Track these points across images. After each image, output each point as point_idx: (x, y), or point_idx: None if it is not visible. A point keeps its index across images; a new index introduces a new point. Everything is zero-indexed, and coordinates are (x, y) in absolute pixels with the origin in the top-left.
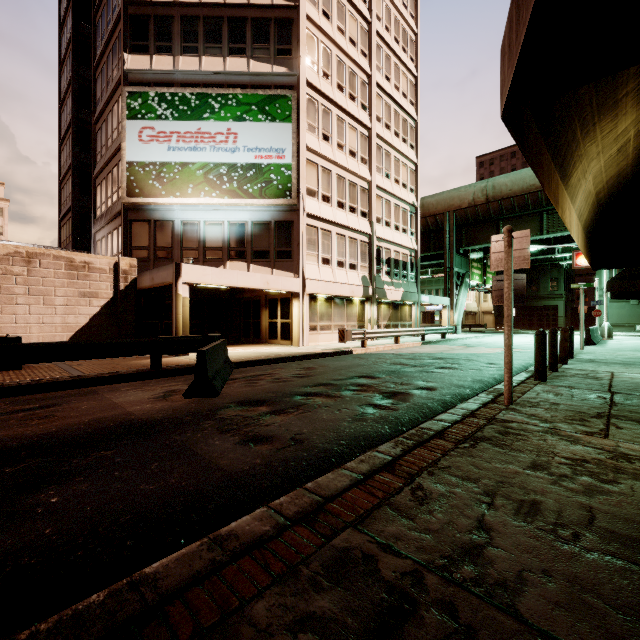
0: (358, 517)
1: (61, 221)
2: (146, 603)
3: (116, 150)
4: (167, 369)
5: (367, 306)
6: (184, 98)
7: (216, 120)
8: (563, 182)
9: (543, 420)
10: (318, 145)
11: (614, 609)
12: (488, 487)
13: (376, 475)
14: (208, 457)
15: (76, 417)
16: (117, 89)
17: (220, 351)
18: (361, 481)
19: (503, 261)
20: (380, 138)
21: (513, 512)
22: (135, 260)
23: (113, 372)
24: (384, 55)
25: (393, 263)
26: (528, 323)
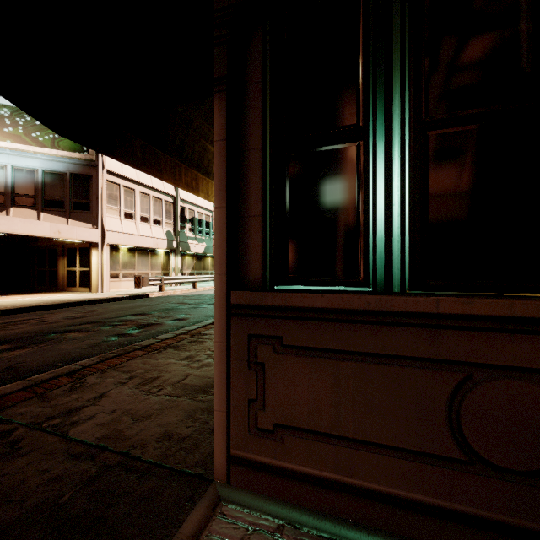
0: (1, 408)
1: None
2: None
3: None
4: None
5: (172, 257)
6: None
7: None
8: (208, 177)
9: None
10: None
11: (134, 419)
12: (137, 374)
13: (53, 380)
14: None
15: None
16: None
17: None
18: (34, 385)
19: None
20: None
21: (136, 385)
22: None
23: None
24: None
25: (197, 222)
26: None
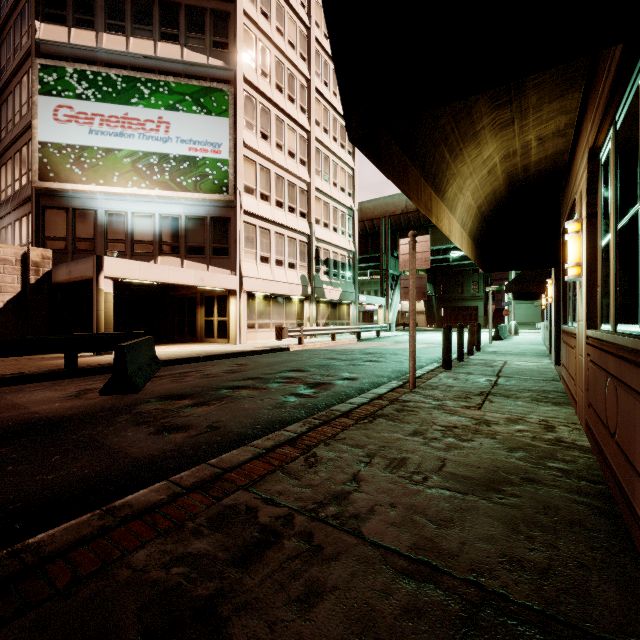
0: (251, 481)
1: None
2: (26, 565)
3: (25, 127)
4: (84, 368)
5: (306, 305)
6: (109, 79)
7: (146, 106)
8: (438, 195)
9: (436, 399)
10: (256, 143)
11: (432, 522)
12: (371, 451)
13: (278, 449)
14: (117, 447)
15: None
16: (27, 59)
17: (145, 348)
18: (263, 454)
19: (409, 262)
20: (319, 142)
21: (384, 467)
22: (49, 251)
23: (18, 373)
24: (323, 61)
25: (332, 263)
26: (454, 322)
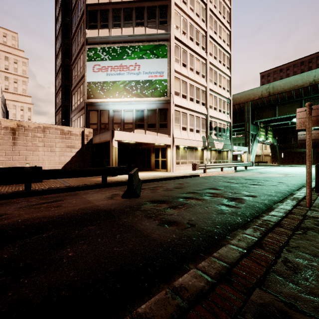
0: (258, 280)
1: (56, 112)
2: None
3: (82, 77)
4: (109, 183)
5: (205, 152)
6: (114, 49)
7: (129, 59)
8: None
9: None
10: (180, 69)
11: None
12: None
13: (253, 250)
14: (145, 232)
15: (71, 207)
16: (82, 47)
17: (136, 174)
18: (246, 253)
19: (305, 123)
20: (211, 64)
21: None
22: (91, 129)
23: (84, 184)
24: (213, 21)
25: (218, 129)
26: (291, 161)
